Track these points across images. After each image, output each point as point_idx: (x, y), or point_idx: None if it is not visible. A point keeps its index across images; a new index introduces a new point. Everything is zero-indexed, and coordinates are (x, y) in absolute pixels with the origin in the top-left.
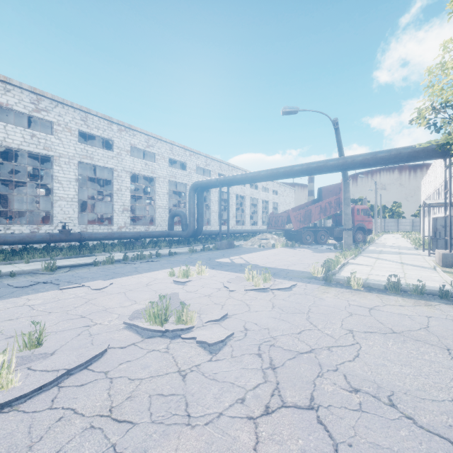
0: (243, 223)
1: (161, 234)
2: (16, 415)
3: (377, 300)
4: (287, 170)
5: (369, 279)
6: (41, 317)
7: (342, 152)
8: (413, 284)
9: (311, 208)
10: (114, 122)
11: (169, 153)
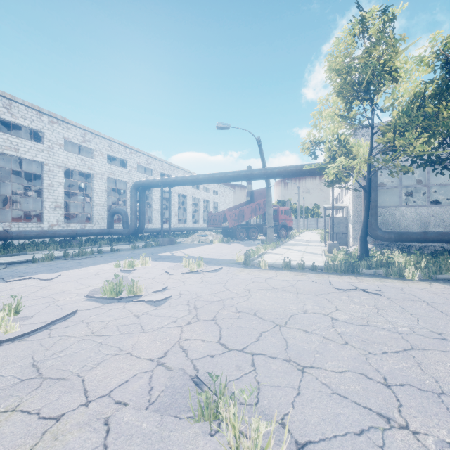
0: (185, 221)
1: (100, 232)
2: (26, 341)
3: (274, 274)
4: (221, 175)
5: (276, 263)
6: (3, 300)
7: (264, 164)
8: (298, 263)
9: (244, 208)
10: (44, 112)
11: (108, 149)
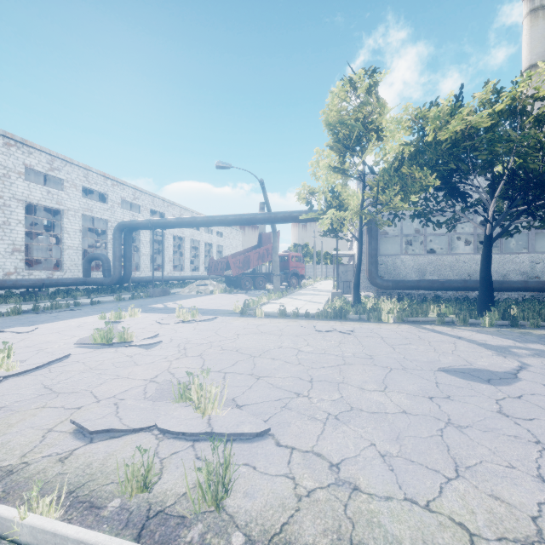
0: (182, 268)
1: (75, 282)
2: (31, 376)
3: (267, 321)
4: (222, 218)
5: (274, 312)
6: None
7: (269, 207)
8: (293, 311)
9: (250, 254)
10: None
11: (83, 180)
